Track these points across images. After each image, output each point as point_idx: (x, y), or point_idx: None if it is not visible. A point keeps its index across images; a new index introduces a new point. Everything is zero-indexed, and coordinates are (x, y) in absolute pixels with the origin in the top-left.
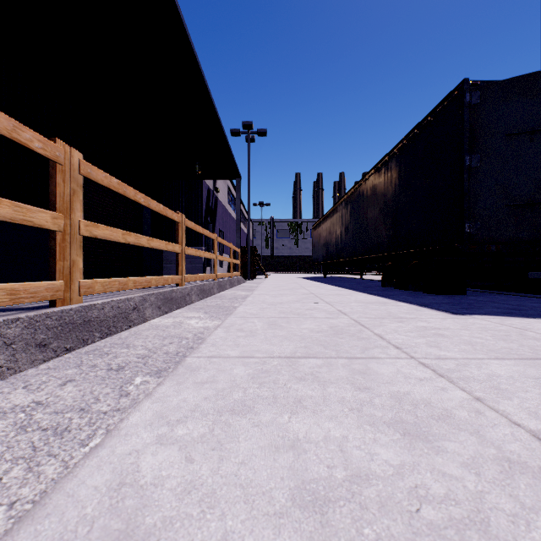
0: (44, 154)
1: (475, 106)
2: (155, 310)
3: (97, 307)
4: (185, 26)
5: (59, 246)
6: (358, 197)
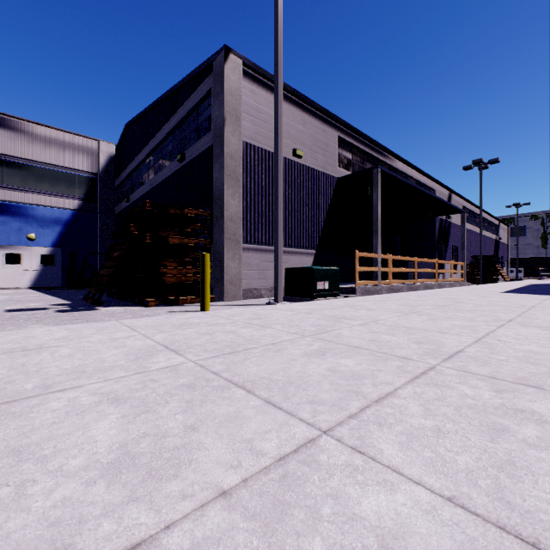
0: (387, 258)
1: None
2: (406, 290)
3: (394, 286)
4: (417, 187)
5: (388, 274)
6: None
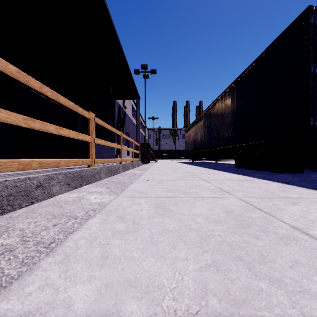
0: None
1: None
2: (64, 186)
3: None
4: None
5: None
6: (217, 108)
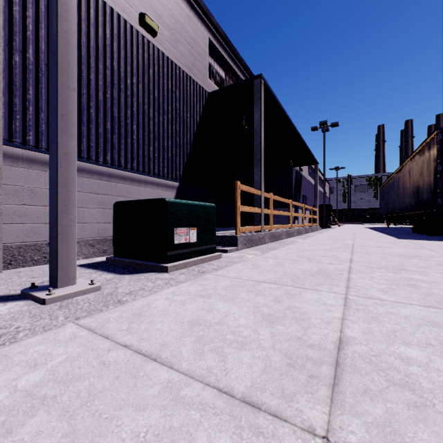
0: (269, 197)
1: None
2: (285, 236)
3: (275, 232)
4: (292, 123)
5: (270, 217)
6: (402, 173)
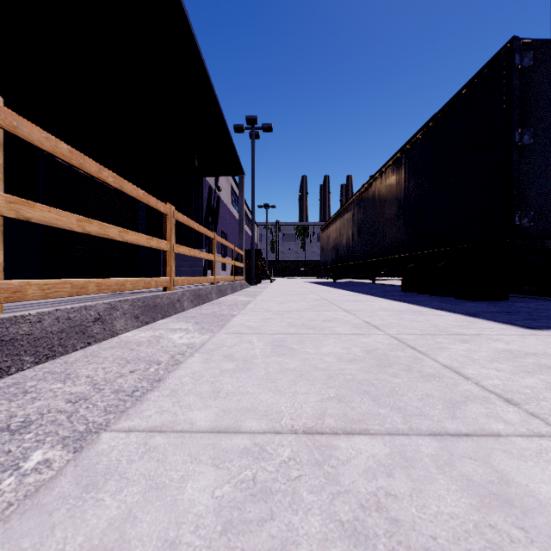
0: None
1: (527, 70)
2: (131, 321)
3: (28, 319)
4: None
5: None
6: (373, 192)
